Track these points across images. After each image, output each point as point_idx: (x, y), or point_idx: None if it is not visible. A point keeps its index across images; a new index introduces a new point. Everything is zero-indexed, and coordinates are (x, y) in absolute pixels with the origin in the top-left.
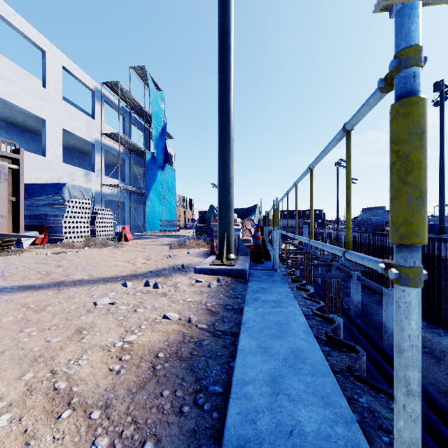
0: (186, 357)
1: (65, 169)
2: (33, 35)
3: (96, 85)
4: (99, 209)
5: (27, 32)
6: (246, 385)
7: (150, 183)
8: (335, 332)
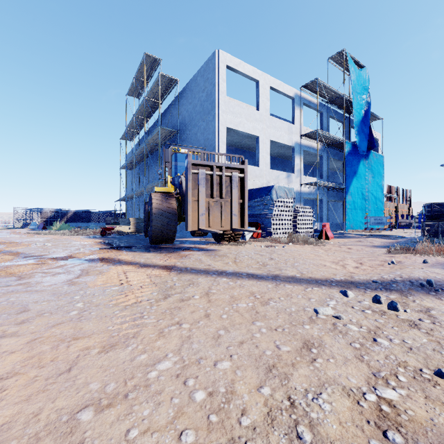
0: None
1: (272, 175)
2: (251, 72)
3: (295, 92)
4: (299, 207)
5: (247, 72)
6: None
7: (350, 176)
8: None
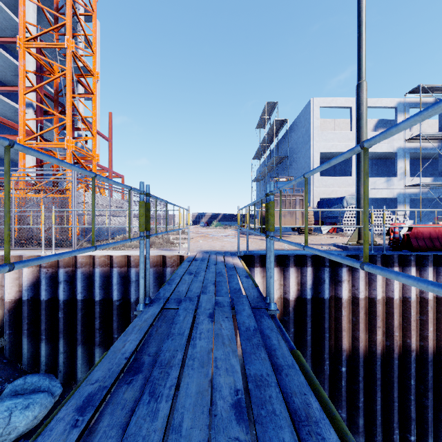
0: None
1: None
2: (343, 102)
3: (398, 101)
4: (375, 210)
5: (340, 104)
6: None
7: None
8: (304, 257)
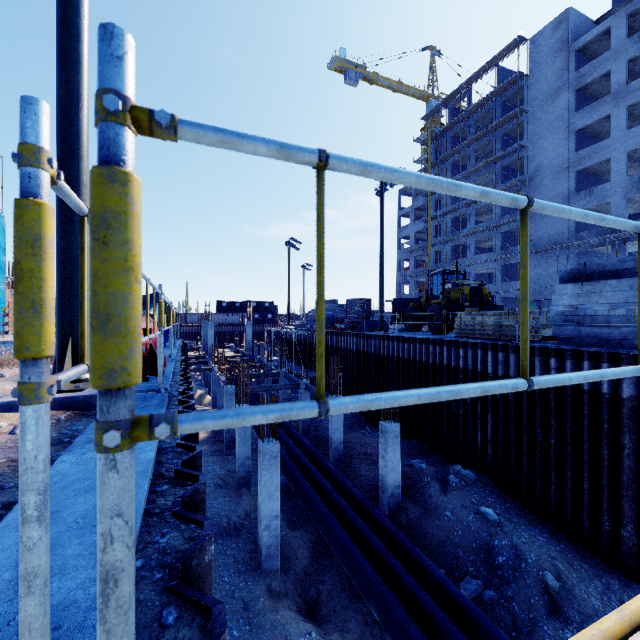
0: None
1: None
2: None
3: None
4: None
5: None
6: None
7: None
8: (192, 463)
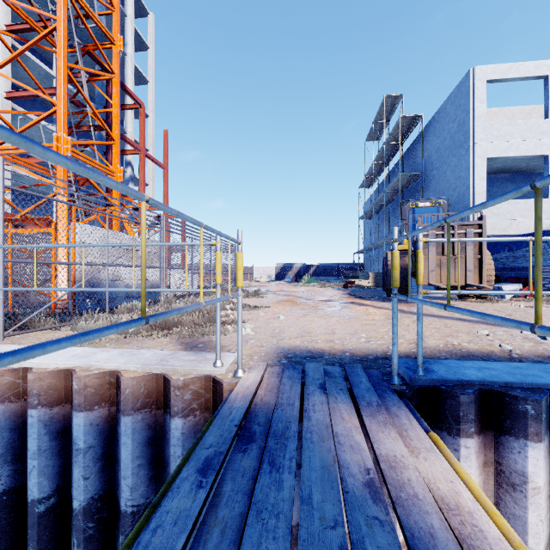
0: (472, 354)
1: None
2: (532, 69)
3: None
4: None
5: (524, 73)
6: (471, 363)
7: None
8: None
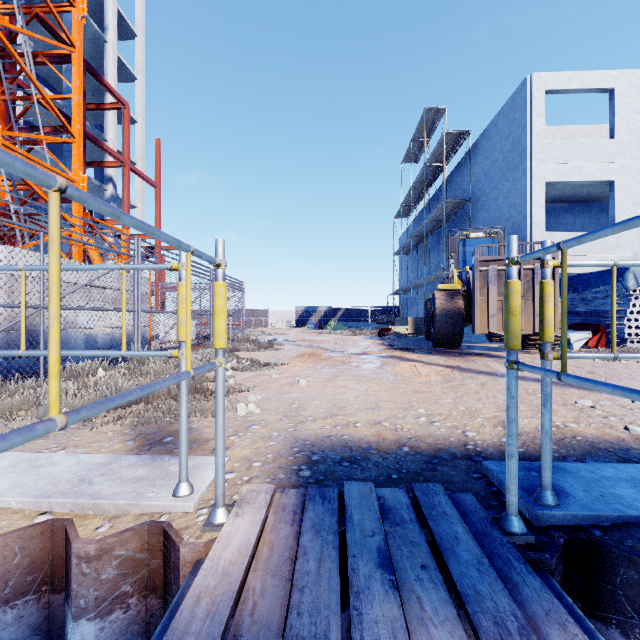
0: (597, 447)
1: None
2: (596, 80)
3: None
4: None
5: (588, 84)
6: (611, 468)
7: None
8: None
